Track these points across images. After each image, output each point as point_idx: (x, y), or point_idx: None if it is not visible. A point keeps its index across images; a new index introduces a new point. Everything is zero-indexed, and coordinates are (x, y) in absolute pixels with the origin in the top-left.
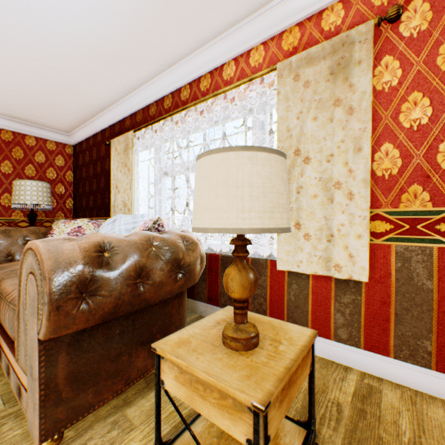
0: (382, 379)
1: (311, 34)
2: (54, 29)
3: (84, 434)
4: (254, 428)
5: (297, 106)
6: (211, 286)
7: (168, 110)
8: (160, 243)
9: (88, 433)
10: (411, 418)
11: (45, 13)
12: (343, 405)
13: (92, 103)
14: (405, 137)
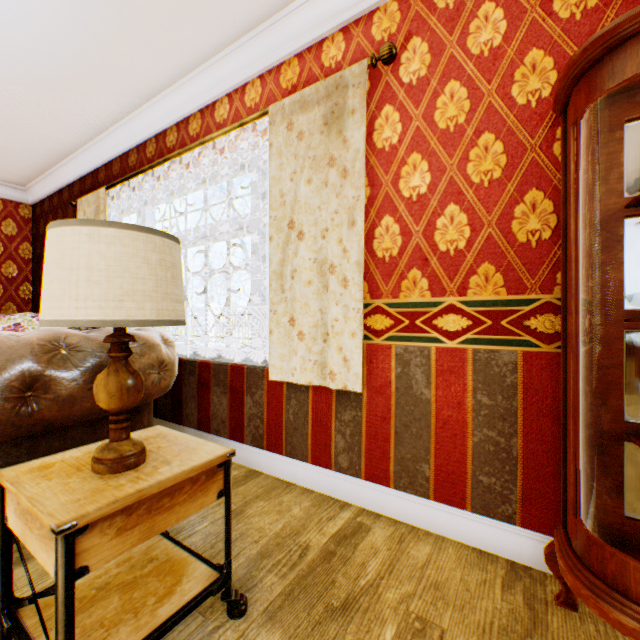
0: (380, 516)
1: (311, 70)
2: None
3: None
4: (57, 556)
5: (292, 164)
6: (201, 405)
7: (152, 160)
8: (79, 344)
9: None
10: (386, 558)
11: None
12: (313, 547)
13: (47, 144)
14: (405, 209)
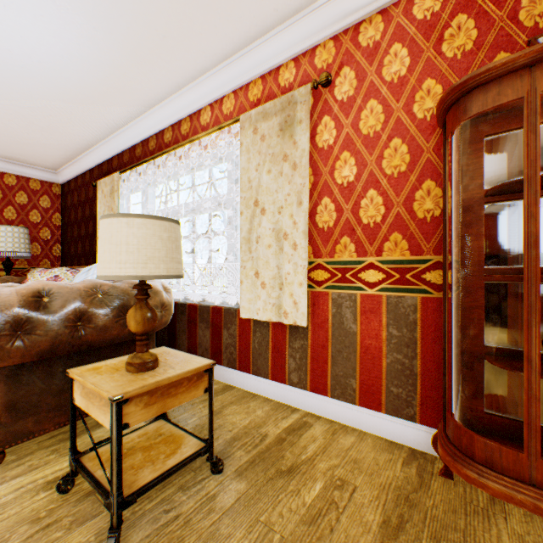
0: (320, 417)
1: (271, 88)
2: (22, 73)
3: (25, 458)
4: (112, 415)
5: (256, 159)
6: (190, 337)
7: (153, 152)
8: (109, 290)
9: (29, 457)
10: (322, 443)
11: (10, 59)
12: (270, 435)
13: (76, 140)
14: (339, 192)
